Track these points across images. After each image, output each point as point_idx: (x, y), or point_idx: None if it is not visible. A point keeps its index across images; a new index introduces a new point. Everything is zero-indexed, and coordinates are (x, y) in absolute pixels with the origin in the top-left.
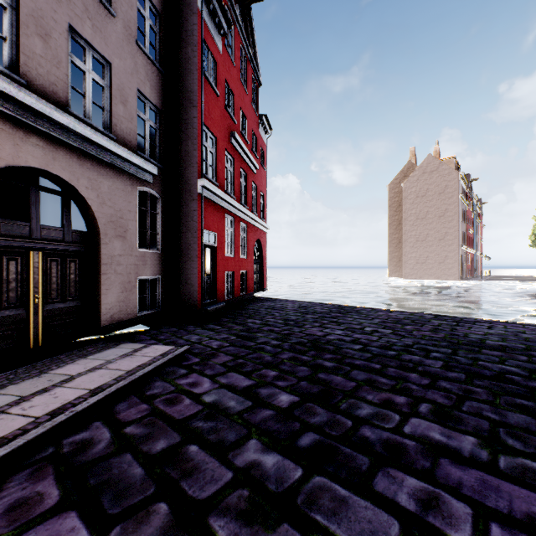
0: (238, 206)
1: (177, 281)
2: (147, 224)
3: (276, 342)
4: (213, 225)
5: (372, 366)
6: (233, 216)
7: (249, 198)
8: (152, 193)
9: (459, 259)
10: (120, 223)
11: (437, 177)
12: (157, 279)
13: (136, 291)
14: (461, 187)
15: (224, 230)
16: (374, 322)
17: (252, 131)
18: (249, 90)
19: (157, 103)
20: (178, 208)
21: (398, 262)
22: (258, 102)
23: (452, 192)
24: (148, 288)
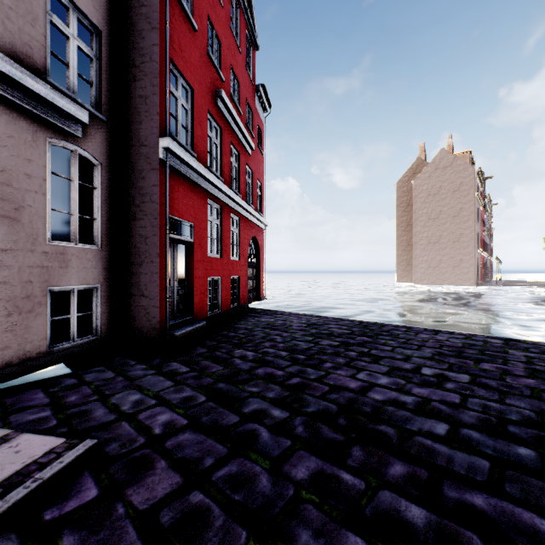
0: (226, 190)
1: (129, 293)
2: (72, 203)
3: (280, 411)
4: (187, 212)
5: (528, 524)
6: (219, 203)
7: (242, 185)
8: (81, 153)
9: (475, 262)
10: (2, 193)
11: (451, 173)
12: (94, 289)
13: (46, 310)
14: (477, 184)
15: (206, 221)
16: (426, 354)
17: (246, 103)
18: (243, 49)
19: (93, 16)
20: (130, 183)
21: (406, 266)
22: (254, 69)
23: (468, 189)
24: (74, 305)
